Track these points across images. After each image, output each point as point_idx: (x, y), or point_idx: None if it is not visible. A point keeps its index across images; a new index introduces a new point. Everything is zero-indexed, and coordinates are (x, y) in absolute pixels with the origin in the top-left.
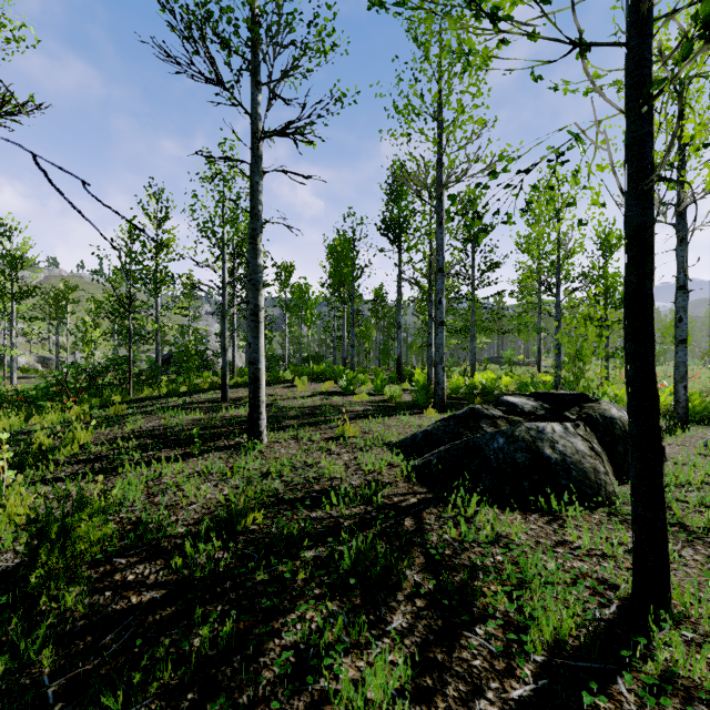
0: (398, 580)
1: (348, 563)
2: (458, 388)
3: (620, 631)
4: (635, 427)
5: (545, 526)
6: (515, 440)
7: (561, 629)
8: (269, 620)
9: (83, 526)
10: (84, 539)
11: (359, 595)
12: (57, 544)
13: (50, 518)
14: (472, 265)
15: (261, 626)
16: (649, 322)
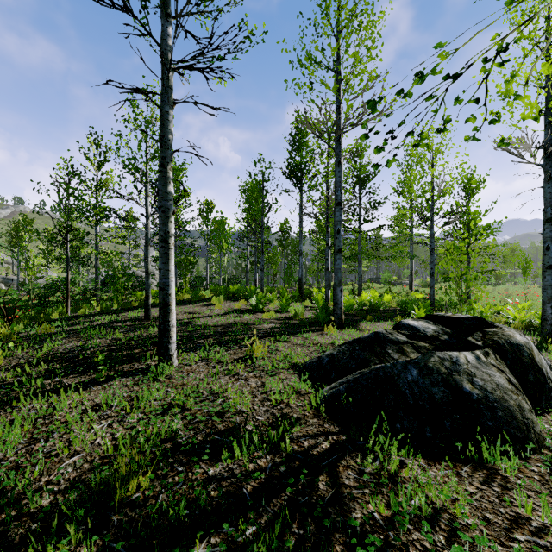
0: None
1: None
2: (351, 306)
3: None
4: None
5: (484, 488)
6: (429, 372)
7: None
8: None
9: None
10: None
11: None
12: None
13: None
14: (359, 204)
15: None
16: None
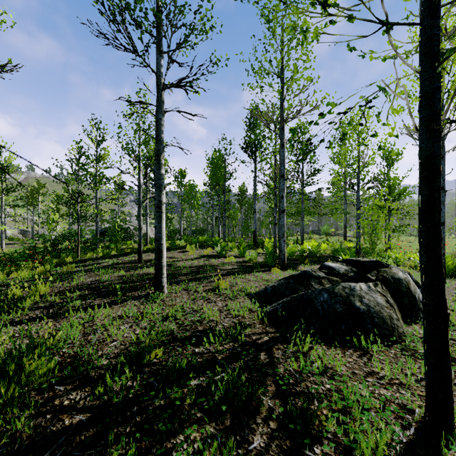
0: (257, 405)
1: (221, 392)
2: (294, 253)
3: (419, 451)
4: (427, 299)
5: (358, 359)
6: (335, 296)
7: (378, 452)
8: (163, 440)
9: (35, 362)
10: (34, 373)
11: (229, 418)
12: (13, 378)
13: (8, 361)
14: (302, 171)
15: (157, 445)
16: (438, 223)
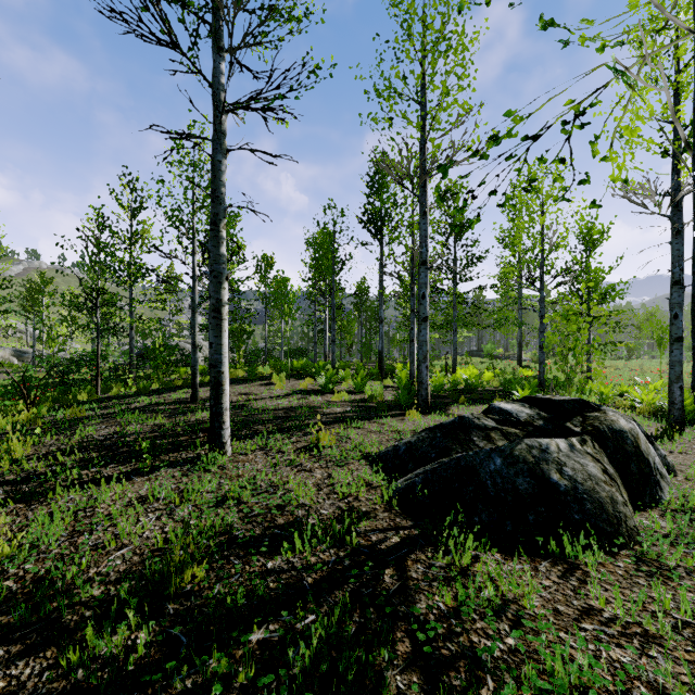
0: (375, 689)
1: (306, 661)
2: (441, 386)
3: None
4: None
5: (561, 582)
6: (515, 462)
7: None
8: None
9: None
10: None
11: None
12: None
13: None
14: (453, 259)
15: None
16: None
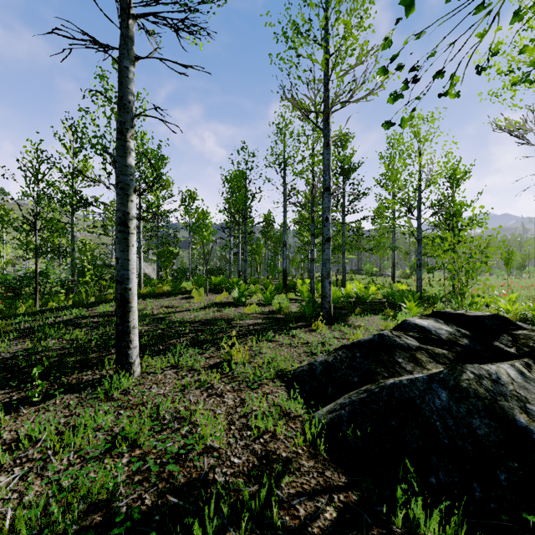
0: None
1: None
2: (338, 299)
3: None
4: None
5: None
6: (464, 396)
7: None
8: None
9: None
10: None
11: None
12: None
13: None
14: (342, 195)
15: None
16: None
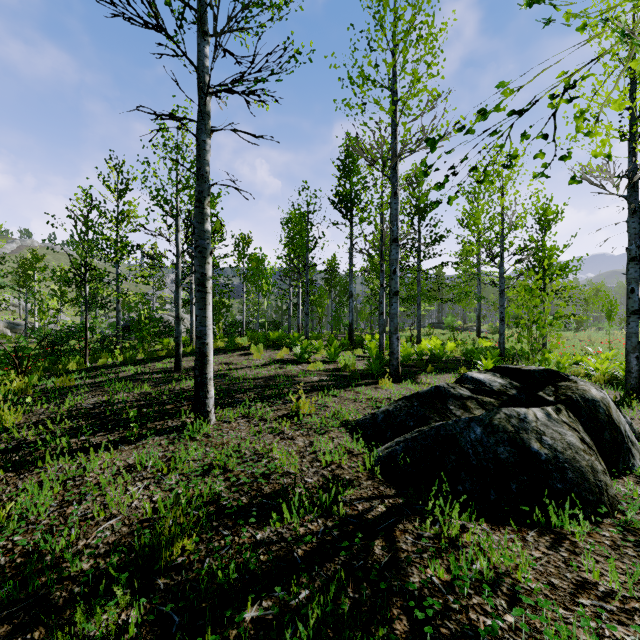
0: None
1: None
2: (409, 356)
3: None
4: None
5: (550, 553)
6: (494, 431)
7: None
8: None
9: None
10: None
11: None
12: None
13: None
14: (418, 238)
15: None
16: None
